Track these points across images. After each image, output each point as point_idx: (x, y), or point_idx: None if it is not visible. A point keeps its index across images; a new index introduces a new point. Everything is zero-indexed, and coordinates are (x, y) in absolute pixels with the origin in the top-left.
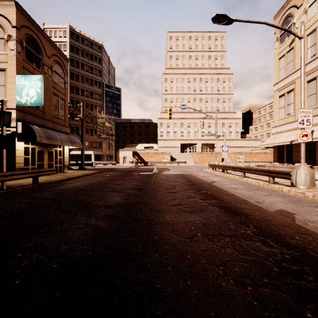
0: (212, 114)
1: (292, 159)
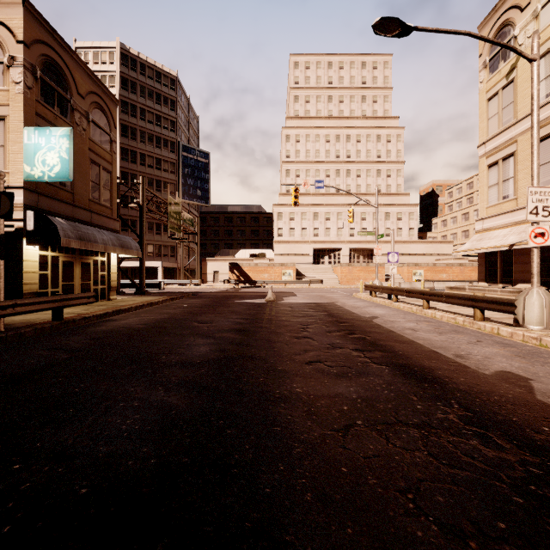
0: (369, 197)
1: (511, 277)
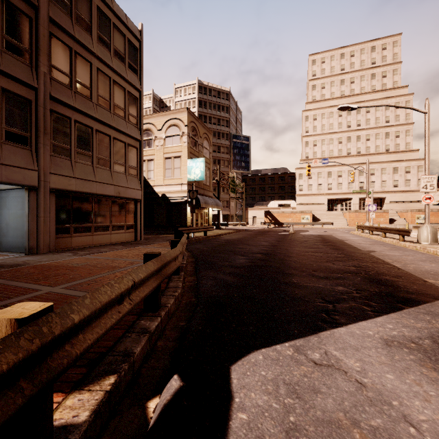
0: (377, 155)
1: None
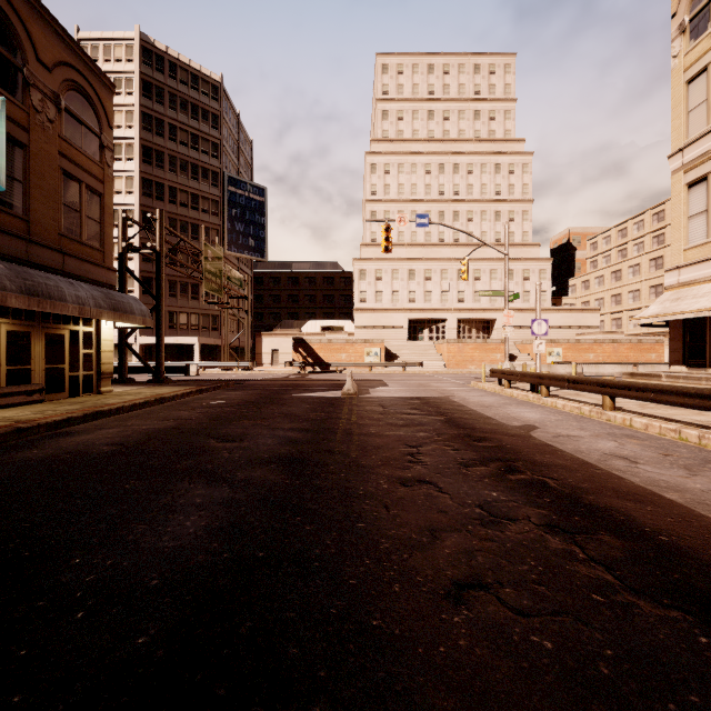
0: (484, 248)
1: None
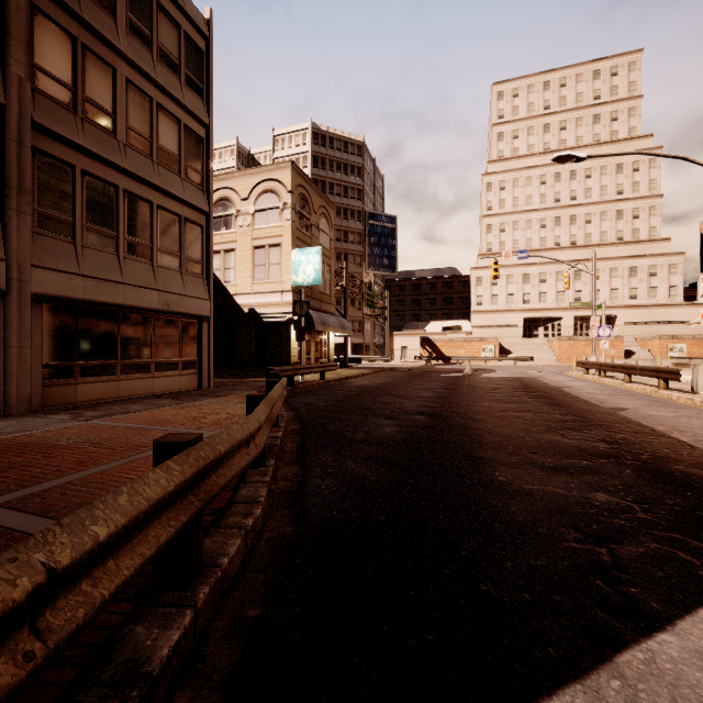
0: (604, 248)
1: None
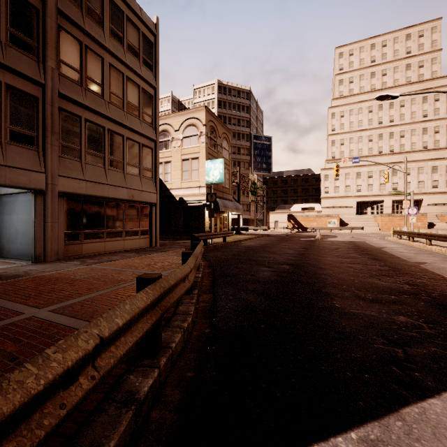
0: (413, 154)
1: None
